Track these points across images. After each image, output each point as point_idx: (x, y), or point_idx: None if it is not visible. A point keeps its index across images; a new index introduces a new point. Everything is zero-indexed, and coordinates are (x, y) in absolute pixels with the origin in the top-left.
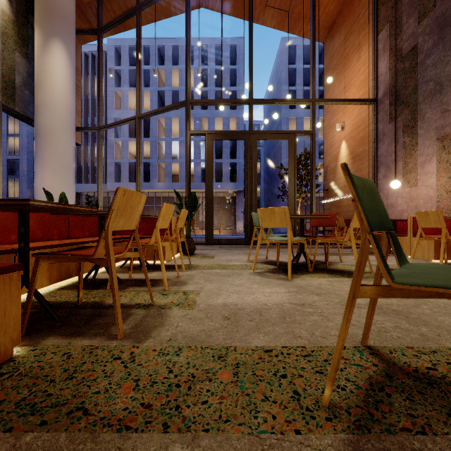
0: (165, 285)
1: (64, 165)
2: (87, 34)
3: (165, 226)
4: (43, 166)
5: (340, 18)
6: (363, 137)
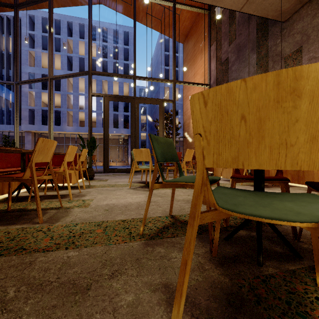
0: (70, 196)
1: None
2: (4, 6)
3: (70, 160)
4: None
5: (191, 31)
6: None
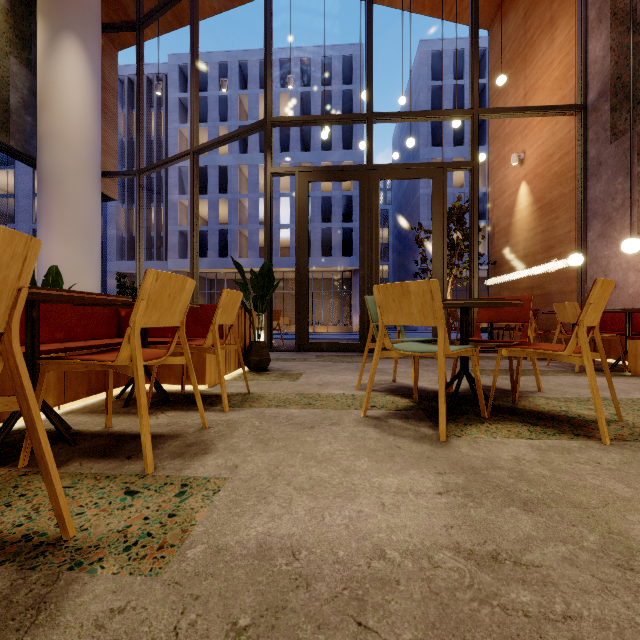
0: (145, 461)
1: (82, 228)
2: (121, 31)
3: (163, 322)
4: (49, 229)
5: None
6: (560, 173)
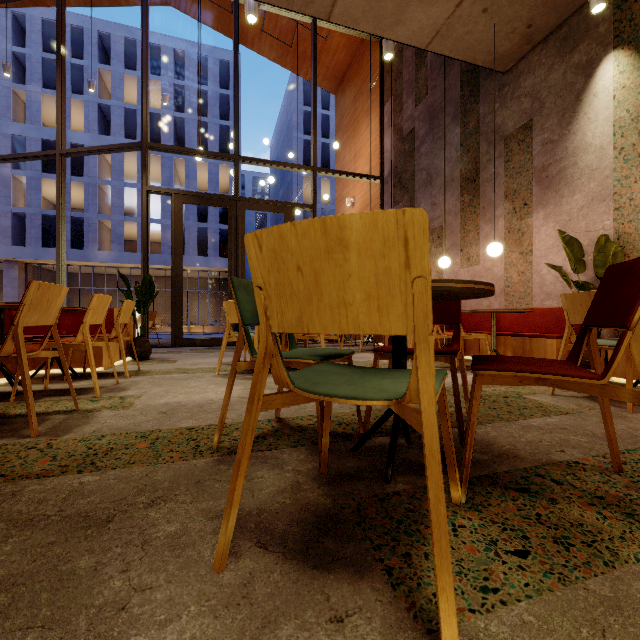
0: (96, 391)
1: None
2: None
3: (97, 321)
4: None
5: (350, 72)
6: None
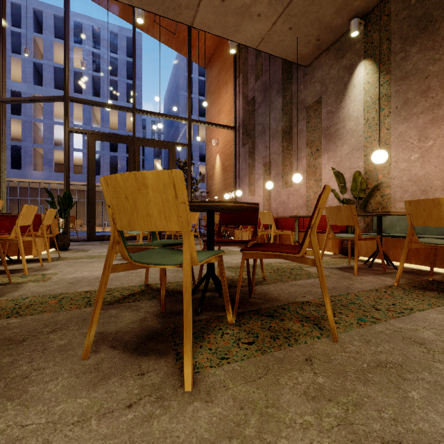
0: (25, 270)
1: None
2: None
3: (26, 223)
4: None
5: (215, 54)
6: (229, 154)
